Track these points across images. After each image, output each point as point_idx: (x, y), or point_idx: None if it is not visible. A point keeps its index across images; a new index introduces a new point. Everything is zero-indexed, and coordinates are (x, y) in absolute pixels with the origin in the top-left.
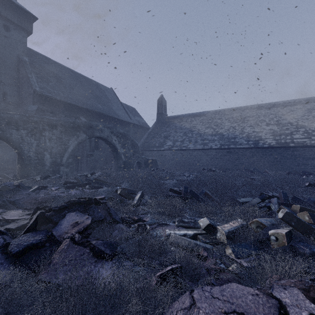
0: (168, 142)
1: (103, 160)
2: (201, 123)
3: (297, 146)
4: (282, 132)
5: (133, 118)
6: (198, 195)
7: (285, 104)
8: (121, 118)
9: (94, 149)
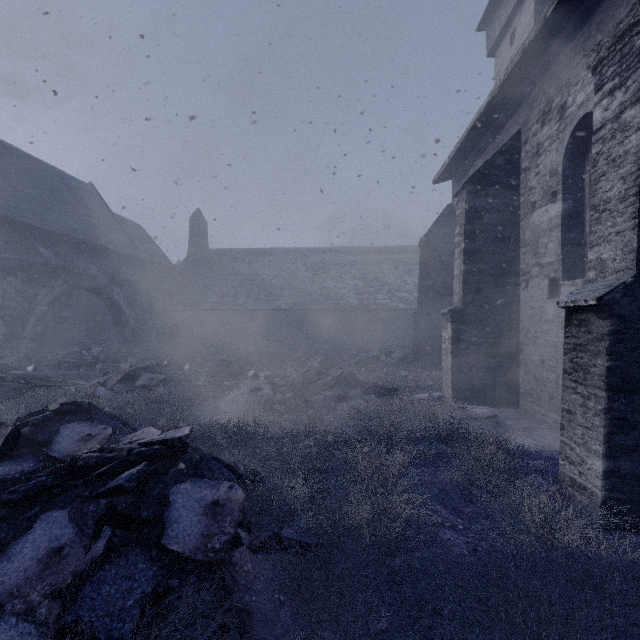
0: (211, 296)
1: (82, 328)
2: (266, 268)
3: (379, 309)
4: (366, 289)
5: (140, 248)
6: (252, 362)
7: (376, 251)
8: (120, 249)
9: (64, 308)
